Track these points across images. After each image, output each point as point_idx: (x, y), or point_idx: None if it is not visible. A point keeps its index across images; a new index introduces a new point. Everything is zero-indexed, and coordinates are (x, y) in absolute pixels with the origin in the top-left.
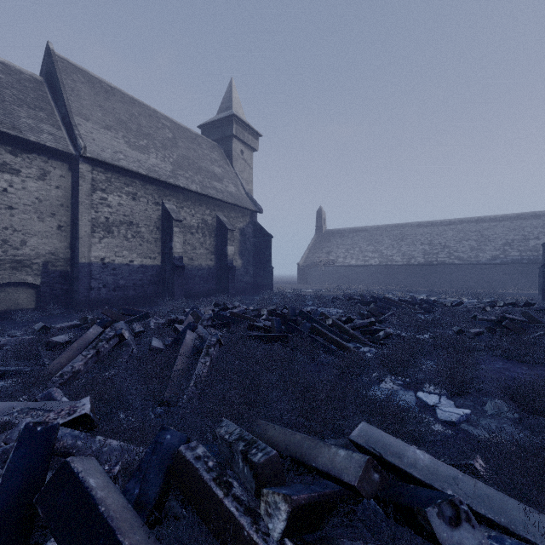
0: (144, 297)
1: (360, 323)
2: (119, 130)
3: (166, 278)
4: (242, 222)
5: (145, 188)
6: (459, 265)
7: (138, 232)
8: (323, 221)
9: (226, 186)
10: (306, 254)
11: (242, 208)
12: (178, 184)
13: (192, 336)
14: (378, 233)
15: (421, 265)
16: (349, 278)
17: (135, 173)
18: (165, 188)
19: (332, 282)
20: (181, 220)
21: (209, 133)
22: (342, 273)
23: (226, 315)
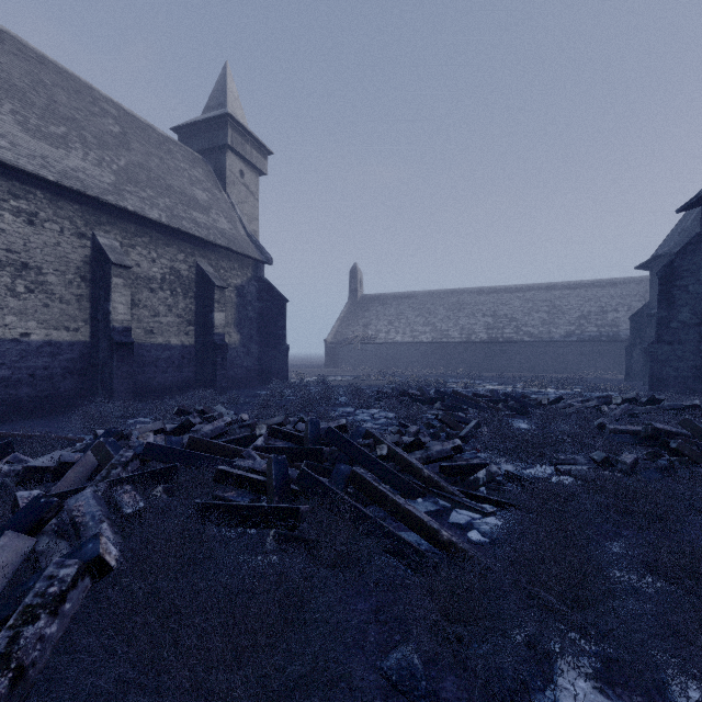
0: (53, 398)
1: (439, 451)
2: (5, 100)
3: (99, 363)
4: (240, 277)
5: (55, 206)
6: (529, 343)
7: (40, 283)
8: (358, 283)
9: (215, 221)
10: (336, 326)
11: (240, 255)
12: (123, 205)
13: (12, 554)
14: (430, 301)
15: (484, 342)
16: (393, 359)
17: (33, 176)
18: (99, 210)
19: (371, 365)
20: (128, 266)
21: (189, 140)
22: (385, 353)
23: (173, 448)
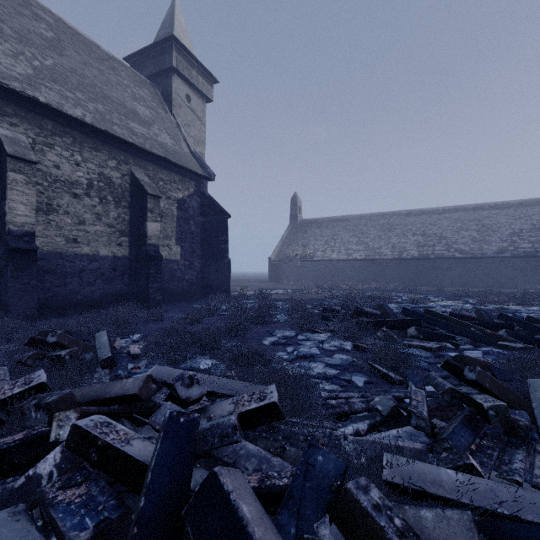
0: None
1: None
2: None
3: None
4: (181, 190)
5: None
6: (460, 259)
7: None
8: (298, 210)
9: (156, 135)
10: (278, 246)
11: (181, 168)
12: (32, 94)
13: None
14: (362, 223)
15: (416, 259)
16: (330, 274)
17: None
18: (2, 99)
19: (309, 279)
20: (32, 161)
21: (139, 67)
22: (322, 269)
23: None
